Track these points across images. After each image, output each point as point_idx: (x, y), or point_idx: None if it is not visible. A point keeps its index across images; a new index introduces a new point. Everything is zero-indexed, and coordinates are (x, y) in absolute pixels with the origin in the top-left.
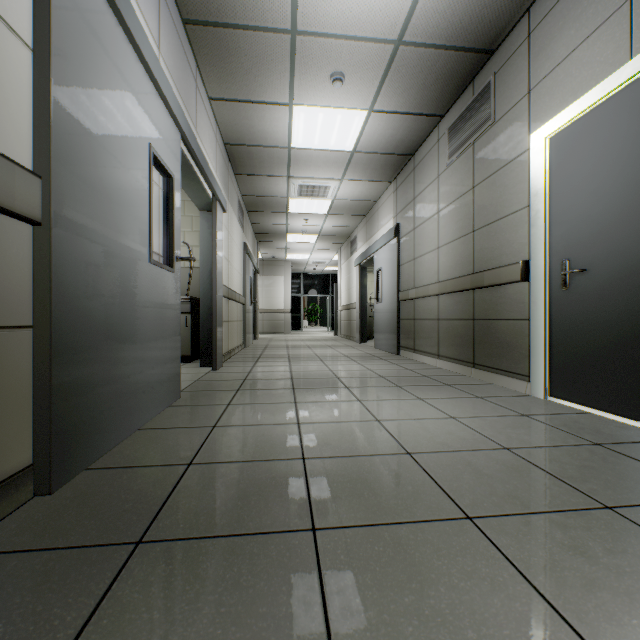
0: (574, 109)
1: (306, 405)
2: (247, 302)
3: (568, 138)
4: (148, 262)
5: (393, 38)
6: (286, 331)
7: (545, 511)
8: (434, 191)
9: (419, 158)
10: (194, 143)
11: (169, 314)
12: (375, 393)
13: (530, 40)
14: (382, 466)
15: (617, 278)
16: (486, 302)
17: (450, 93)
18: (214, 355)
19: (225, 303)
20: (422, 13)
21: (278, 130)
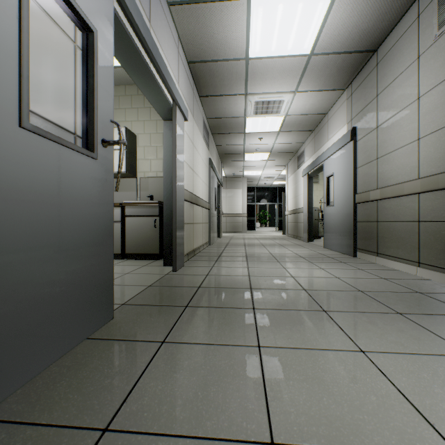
0: None
1: (276, 358)
2: (211, 207)
3: None
4: (16, 125)
5: None
6: (243, 231)
7: None
8: (411, 76)
9: (385, 50)
10: (136, 13)
11: (85, 213)
12: (376, 330)
13: None
14: None
15: None
16: None
17: None
18: (174, 256)
19: (189, 207)
20: None
21: (236, 37)
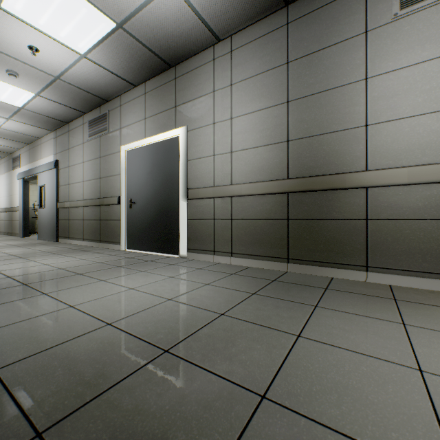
0: (133, 145)
1: None
2: None
3: (132, 154)
4: None
5: (54, 75)
6: None
7: (103, 269)
8: (81, 150)
9: (72, 127)
10: None
11: None
12: (43, 257)
13: (121, 108)
14: (50, 272)
15: (142, 206)
16: (106, 212)
17: (89, 106)
18: None
19: None
20: (71, 75)
21: None
